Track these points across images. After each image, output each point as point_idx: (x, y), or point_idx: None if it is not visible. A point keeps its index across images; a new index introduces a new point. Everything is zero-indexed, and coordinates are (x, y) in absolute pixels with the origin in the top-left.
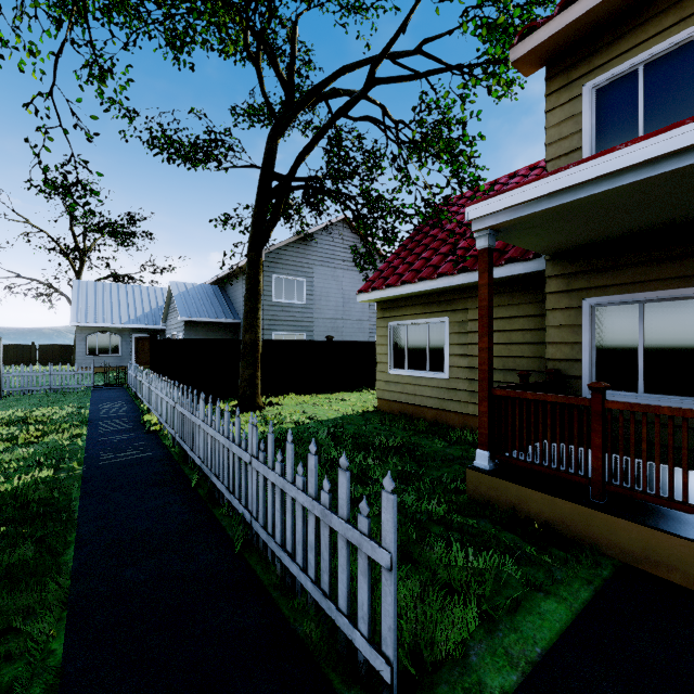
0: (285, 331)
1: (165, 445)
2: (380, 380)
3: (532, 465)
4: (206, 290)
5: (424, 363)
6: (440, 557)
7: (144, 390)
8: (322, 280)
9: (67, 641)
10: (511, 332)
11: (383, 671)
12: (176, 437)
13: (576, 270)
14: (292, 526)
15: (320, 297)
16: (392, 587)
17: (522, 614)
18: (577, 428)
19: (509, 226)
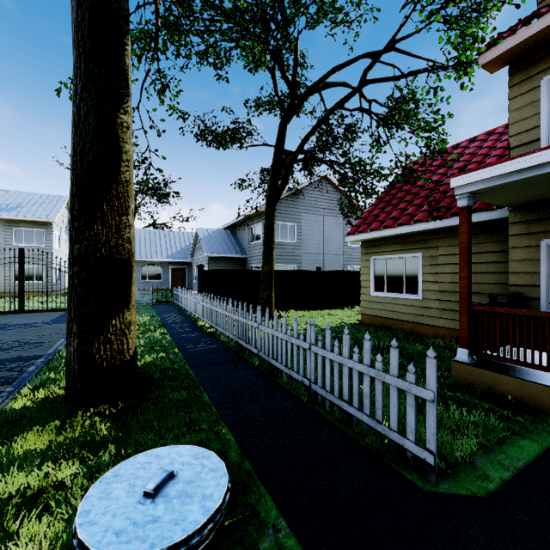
0: (281, 263)
1: (222, 341)
2: (363, 300)
3: (504, 359)
4: (221, 233)
5: (401, 288)
6: (442, 413)
7: (193, 305)
8: (308, 224)
9: (234, 435)
10: (476, 264)
11: (428, 459)
12: (230, 336)
13: (535, 218)
14: (348, 385)
15: (306, 237)
16: (434, 411)
17: (506, 446)
18: (541, 333)
19: (484, 190)
